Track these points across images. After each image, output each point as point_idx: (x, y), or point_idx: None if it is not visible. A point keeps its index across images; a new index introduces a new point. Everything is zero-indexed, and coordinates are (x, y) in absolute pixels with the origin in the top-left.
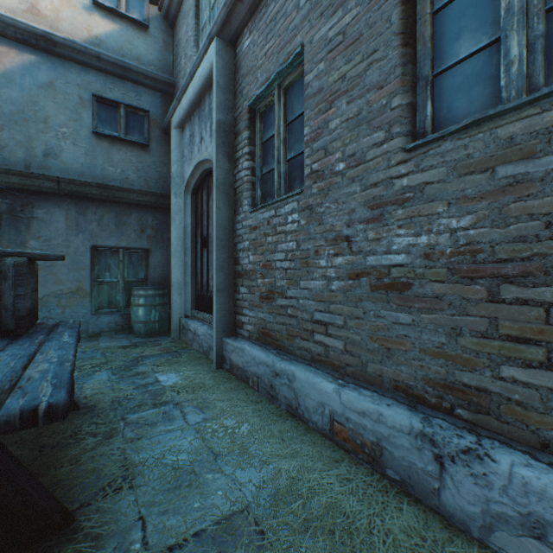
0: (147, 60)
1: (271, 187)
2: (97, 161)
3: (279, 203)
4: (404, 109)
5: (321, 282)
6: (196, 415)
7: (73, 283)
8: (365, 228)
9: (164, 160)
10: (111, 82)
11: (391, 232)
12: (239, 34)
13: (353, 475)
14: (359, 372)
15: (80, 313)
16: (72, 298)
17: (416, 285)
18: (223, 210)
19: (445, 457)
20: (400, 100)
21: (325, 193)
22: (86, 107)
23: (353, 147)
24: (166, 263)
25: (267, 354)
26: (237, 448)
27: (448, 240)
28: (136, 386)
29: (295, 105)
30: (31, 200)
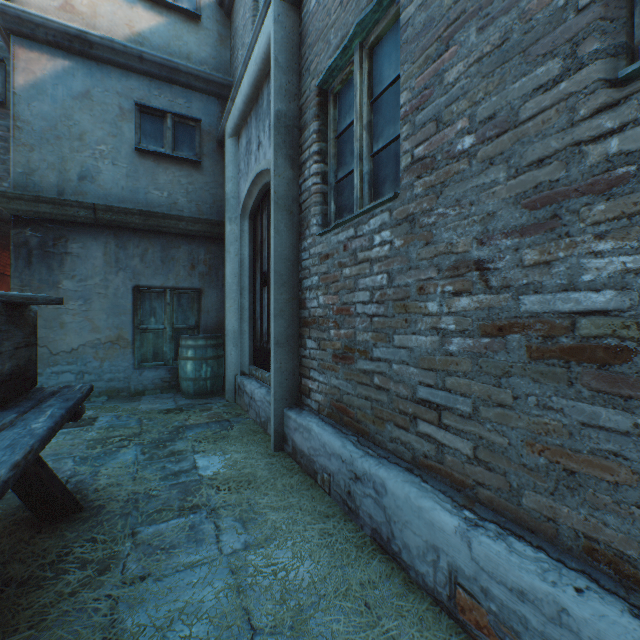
0: (198, 58)
1: (350, 197)
2: (140, 183)
3: (361, 217)
4: (610, 2)
5: (430, 339)
6: (235, 535)
7: (112, 331)
8: (516, 244)
9: (219, 179)
10: (157, 87)
11: (579, 249)
12: None
13: None
14: (505, 503)
15: (121, 366)
16: (111, 349)
17: None
18: (284, 234)
19: None
20: None
21: (436, 191)
22: (128, 119)
23: (492, 103)
24: (221, 306)
25: (342, 443)
26: (289, 619)
27: None
28: (164, 475)
29: (384, 70)
30: (65, 233)
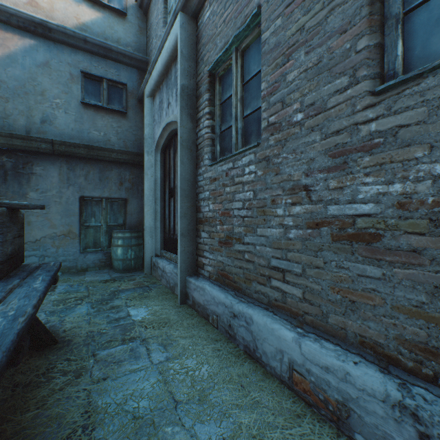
0: (125, 42)
1: (229, 142)
2: (84, 126)
3: (236, 156)
4: (372, 50)
5: (278, 230)
6: (160, 353)
7: (64, 227)
8: (325, 177)
9: (139, 125)
10: (96, 61)
11: (357, 181)
12: (201, 8)
13: (318, 436)
14: (319, 322)
15: (71, 252)
16: (64, 239)
17: (387, 237)
18: (186, 164)
19: (434, 438)
20: (367, 41)
21: (282, 144)
22: (76, 82)
23: (313, 96)
24: (141, 210)
25: (225, 295)
26: (197, 395)
27: (429, 188)
28: (109, 320)
29: (251, 66)
30: (31, 159)
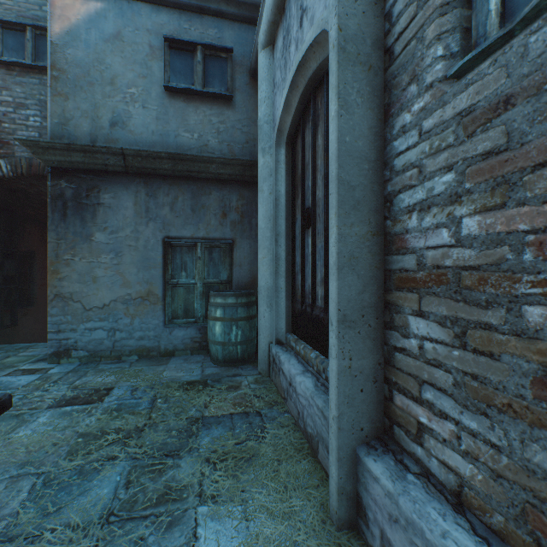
0: None
1: None
2: (169, 126)
3: None
4: None
5: None
6: None
7: (142, 286)
8: None
9: (252, 116)
10: (186, 20)
11: None
12: None
13: None
14: None
15: (150, 324)
16: (141, 305)
17: None
18: (355, 109)
19: None
20: None
21: None
22: (157, 58)
23: None
24: (254, 258)
25: None
26: None
27: None
28: None
29: None
30: (97, 183)
